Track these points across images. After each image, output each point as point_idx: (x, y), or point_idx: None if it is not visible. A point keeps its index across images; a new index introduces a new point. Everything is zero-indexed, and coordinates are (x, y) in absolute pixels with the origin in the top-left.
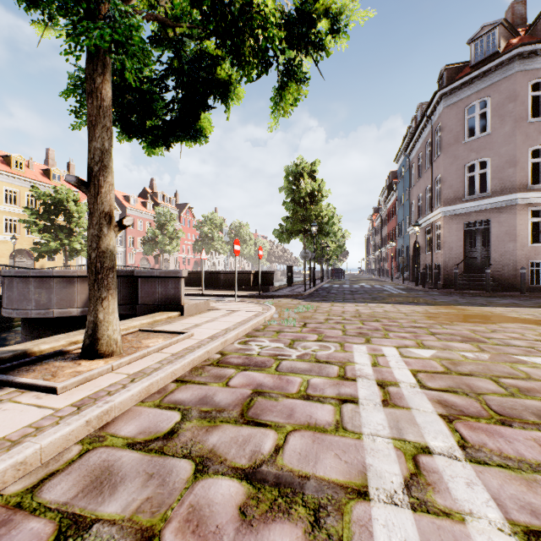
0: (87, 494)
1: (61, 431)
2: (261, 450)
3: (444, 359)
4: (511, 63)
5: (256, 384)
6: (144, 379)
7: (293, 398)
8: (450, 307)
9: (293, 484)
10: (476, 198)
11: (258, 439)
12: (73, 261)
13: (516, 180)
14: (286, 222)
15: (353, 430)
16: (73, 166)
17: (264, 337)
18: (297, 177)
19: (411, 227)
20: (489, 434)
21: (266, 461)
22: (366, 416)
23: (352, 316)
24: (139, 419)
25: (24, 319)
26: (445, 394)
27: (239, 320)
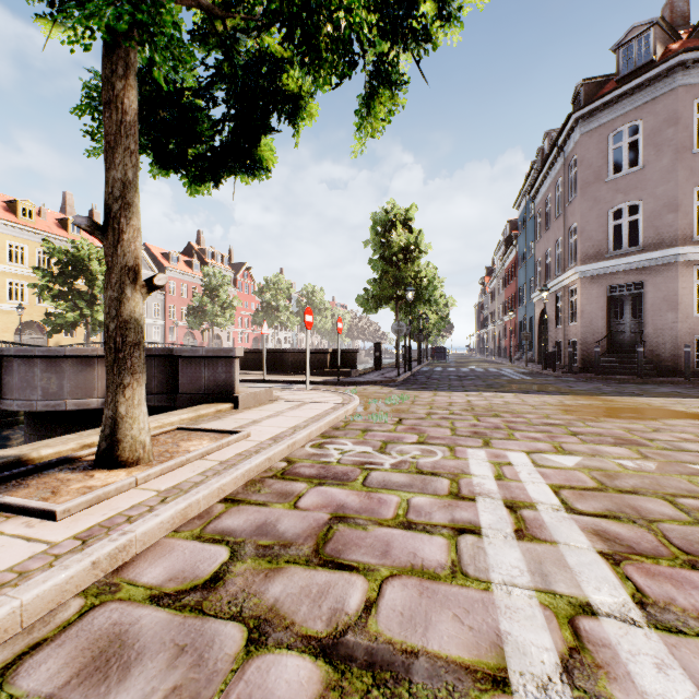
0: (84, 681)
1: (53, 579)
2: (345, 608)
3: (594, 470)
4: (671, 75)
5: (336, 505)
6: (180, 498)
7: (389, 526)
8: (592, 397)
9: (394, 665)
10: (623, 253)
11: (340, 589)
12: (97, 337)
13: (678, 229)
14: (372, 286)
15: (478, 576)
16: (98, 215)
17: (345, 438)
18: (388, 228)
19: (536, 293)
20: (675, 583)
21: (353, 627)
22: (494, 554)
23: (463, 409)
24: (170, 558)
25: (29, 413)
26: (604, 521)
27: (312, 415)
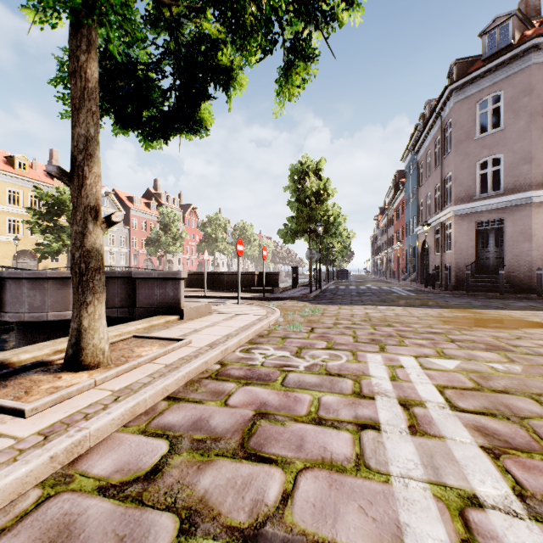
0: None
1: (14, 473)
2: (265, 500)
3: (471, 372)
4: (526, 55)
5: (259, 402)
6: (130, 397)
7: (303, 422)
8: (464, 310)
9: None
10: (488, 196)
11: (261, 481)
12: None
13: (532, 177)
14: (290, 222)
15: (378, 469)
16: None
17: (268, 344)
18: (303, 176)
19: (419, 227)
20: None
21: (271, 518)
22: (392, 448)
23: (362, 320)
24: (119, 451)
25: (18, 323)
26: (482, 418)
27: (242, 325)
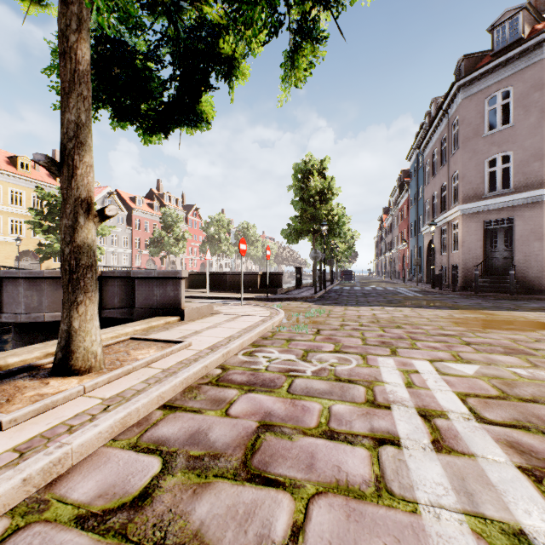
0: None
1: None
2: (271, 535)
3: (493, 378)
4: (537, 50)
5: (264, 412)
6: (121, 407)
7: (313, 436)
8: (475, 311)
9: None
10: (497, 194)
11: (266, 510)
12: None
13: (543, 175)
14: (294, 222)
15: (403, 495)
16: None
17: (272, 347)
18: (306, 175)
19: (425, 227)
20: None
21: None
22: (416, 468)
23: (370, 322)
24: (104, 470)
25: (15, 324)
26: (514, 431)
27: (245, 326)
